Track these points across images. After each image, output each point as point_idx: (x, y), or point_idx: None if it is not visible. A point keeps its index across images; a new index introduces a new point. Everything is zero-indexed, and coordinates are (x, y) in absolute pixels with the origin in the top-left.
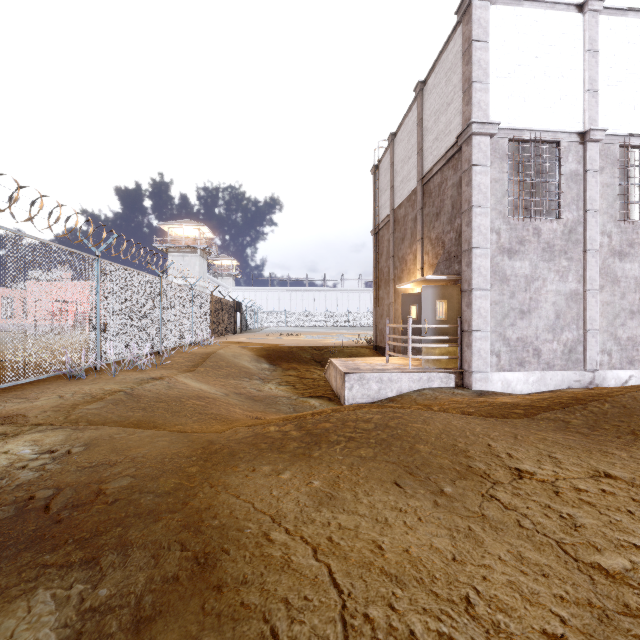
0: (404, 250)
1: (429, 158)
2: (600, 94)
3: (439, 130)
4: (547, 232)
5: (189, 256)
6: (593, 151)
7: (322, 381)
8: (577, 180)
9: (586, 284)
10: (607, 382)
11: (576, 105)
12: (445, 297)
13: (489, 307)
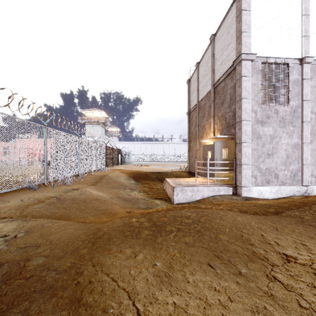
0: (204, 122)
1: (217, 74)
2: (310, 38)
3: (223, 59)
4: (282, 112)
5: (95, 126)
6: (307, 68)
7: (162, 190)
8: (298, 84)
9: (303, 139)
10: (314, 192)
11: (297, 44)
12: (227, 146)
13: (251, 152)
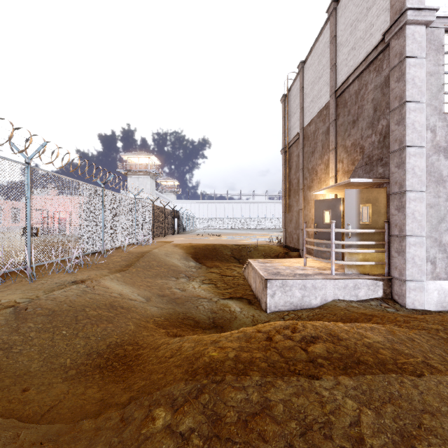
0: (314, 162)
1: (343, 70)
2: None
3: (356, 39)
4: None
5: (142, 177)
6: None
7: (241, 279)
8: None
9: None
10: None
11: None
12: (369, 201)
13: (424, 210)
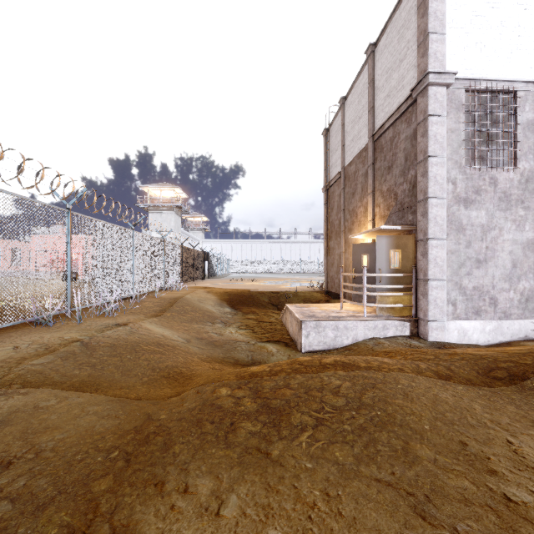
0: (354, 203)
1: (380, 115)
2: None
3: (391, 87)
4: (503, 181)
5: (166, 213)
6: None
7: (279, 325)
8: None
9: None
10: None
11: (533, 54)
12: (399, 246)
13: (445, 256)
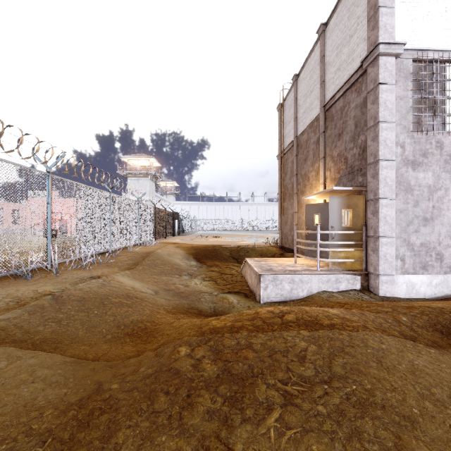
0: (306, 168)
1: (331, 87)
2: None
3: (341, 61)
4: (449, 145)
5: (142, 180)
6: None
7: (239, 277)
8: None
9: None
10: None
11: None
12: (350, 206)
13: (394, 215)
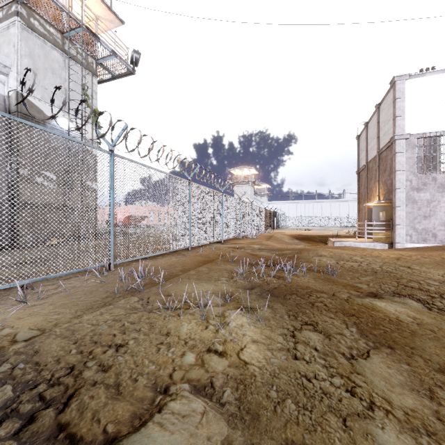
0: (371, 185)
1: (381, 142)
2: None
3: (385, 131)
4: (441, 179)
5: (245, 186)
6: None
7: None
8: None
9: None
10: None
11: None
12: (384, 210)
13: (405, 214)
